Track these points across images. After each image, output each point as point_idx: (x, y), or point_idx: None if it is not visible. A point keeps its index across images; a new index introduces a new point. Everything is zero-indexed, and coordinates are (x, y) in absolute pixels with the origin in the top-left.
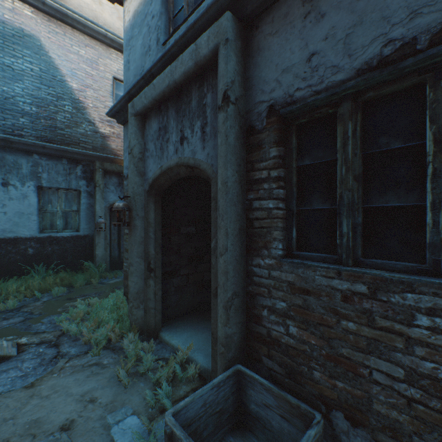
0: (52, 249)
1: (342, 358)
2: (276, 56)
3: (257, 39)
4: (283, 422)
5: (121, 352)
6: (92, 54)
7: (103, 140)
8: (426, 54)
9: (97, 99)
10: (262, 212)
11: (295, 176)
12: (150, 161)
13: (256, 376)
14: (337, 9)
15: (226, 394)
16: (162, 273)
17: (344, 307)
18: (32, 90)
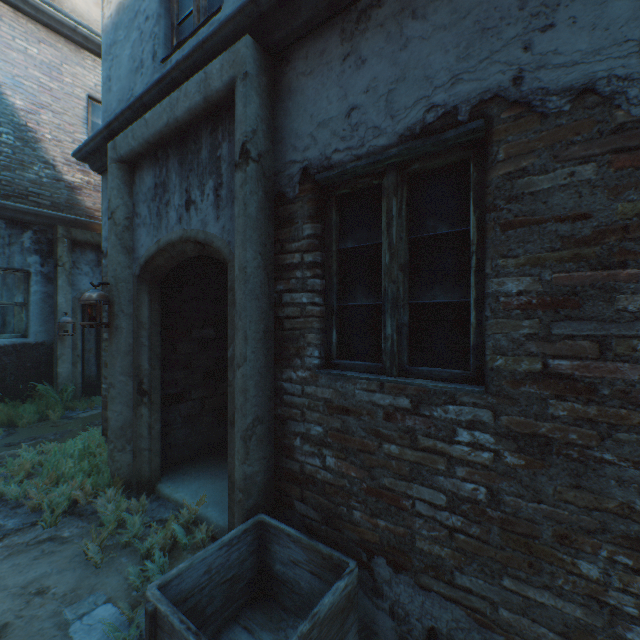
0: None
1: (384, 490)
2: (311, 104)
3: (289, 78)
4: (314, 580)
5: (93, 518)
6: (50, 55)
7: (71, 193)
8: (466, 127)
9: (59, 127)
10: (294, 308)
11: (336, 262)
12: (141, 232)
13: (283, 525)
14: (379, 57)
15: (243, 554)
16: (163, 396)
17: (386, 427)
18: None
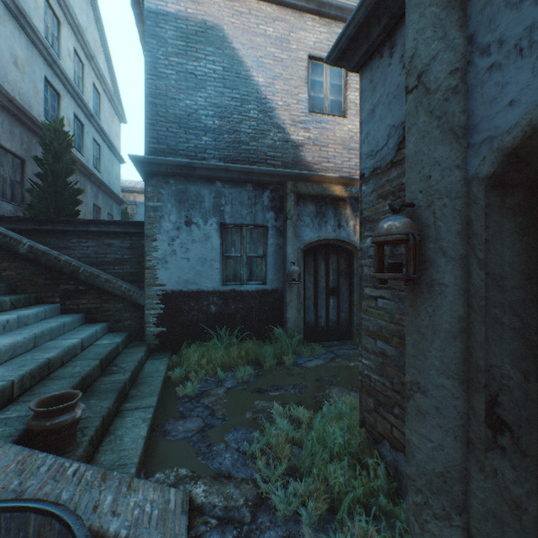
0: (235, 307)
1: None
2: None
3: None
4: None
5: None
6: (281, 30)
7: (295, 151)
8: None
9: (287, 93)
10: None
11: None
12: (506, 76)
13: None
14: None
15: None
16: None
17: None
18: (215, 97)
